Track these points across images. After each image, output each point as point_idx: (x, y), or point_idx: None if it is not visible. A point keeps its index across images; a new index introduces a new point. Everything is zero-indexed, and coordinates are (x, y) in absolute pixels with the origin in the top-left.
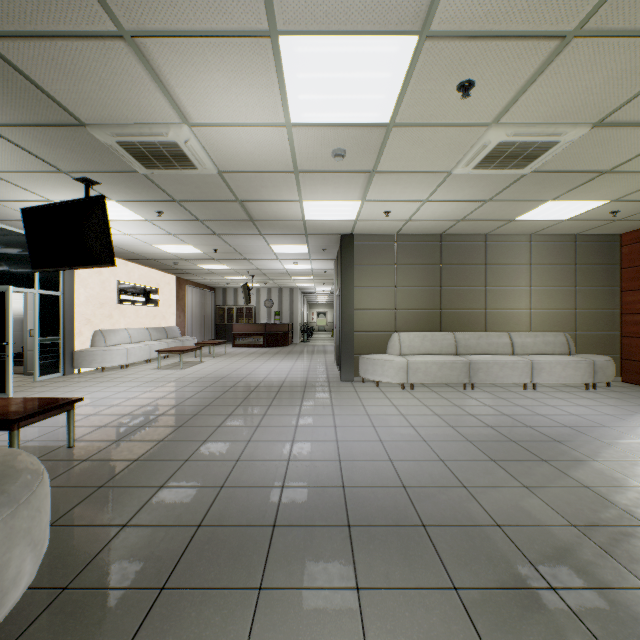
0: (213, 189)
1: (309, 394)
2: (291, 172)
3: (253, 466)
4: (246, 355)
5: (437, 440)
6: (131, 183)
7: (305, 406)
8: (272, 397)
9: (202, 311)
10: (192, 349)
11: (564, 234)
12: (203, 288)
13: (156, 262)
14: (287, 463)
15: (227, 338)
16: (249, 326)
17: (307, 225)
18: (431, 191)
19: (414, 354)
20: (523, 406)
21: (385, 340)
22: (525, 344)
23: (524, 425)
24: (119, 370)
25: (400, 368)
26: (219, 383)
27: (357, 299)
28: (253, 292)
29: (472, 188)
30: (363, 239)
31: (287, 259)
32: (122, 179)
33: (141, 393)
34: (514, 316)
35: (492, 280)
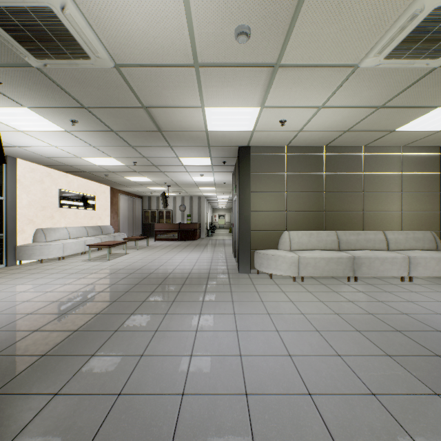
0: (116, 91)
1: (211, 287)
2: (191, 66)
3: (135, 408)
4: (163, 247)
5: (352, 354)
6: (32, 83)
7: (207, 302)
8: (177, 290)
9: (132, 213)
10: (117, 244)
11: (430, 146)
12: (133, 196)
13: (90, 174)
14: (180, 401)
15: (151, 234)
16: (167, 225)
17: (209, 137)
18: (329, 94)
19: (302, 250)
20: (414, 302)
21: (277, 237)
22: (398, 241)
23: (433, 329)
24: (56, 261)
25: (292, 263)
26: (134, 274)
27: (253, 202)
28: (171, 199)
29: (371, 90)
30: (258, 151)
31: (194, 171)
32: (20, 77)
33: (60, 286)
34: (387, 217)
35: (368, 186)
